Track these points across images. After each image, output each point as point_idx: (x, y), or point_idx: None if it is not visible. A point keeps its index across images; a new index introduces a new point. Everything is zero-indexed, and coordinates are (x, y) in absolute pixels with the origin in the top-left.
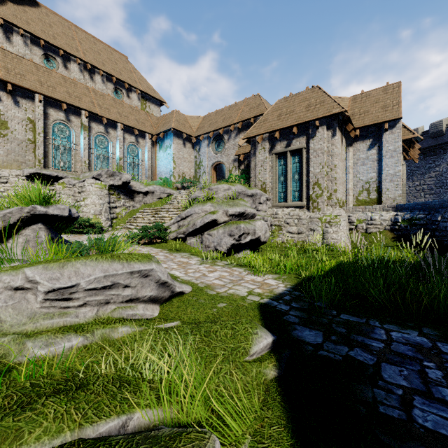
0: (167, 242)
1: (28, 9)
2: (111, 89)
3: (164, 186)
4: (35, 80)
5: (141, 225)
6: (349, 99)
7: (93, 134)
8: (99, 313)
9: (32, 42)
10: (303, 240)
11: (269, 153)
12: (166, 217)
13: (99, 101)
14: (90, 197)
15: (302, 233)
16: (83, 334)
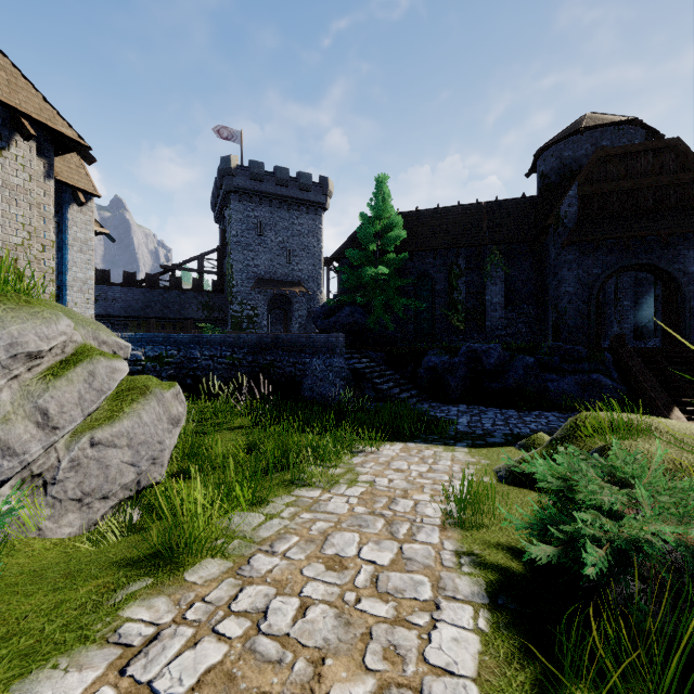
0: None
1: None
2: None
3: None
4: None
5: None
6: None
7: None
8: None
9: None
10: None
11: None
12: None
13: None
14: None
15: None
16: None
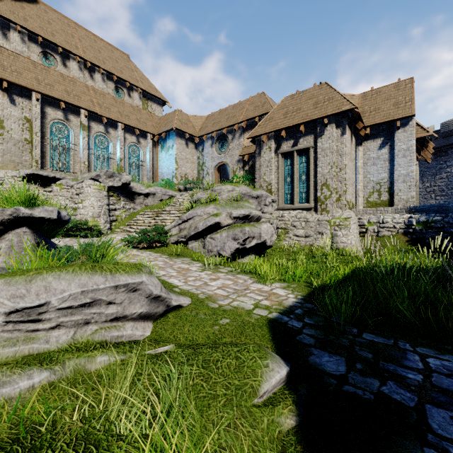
0: (168, 246)
1: (26, 5)
2: (112, 88)
3: (165, 188)
4: (32, 78)
5: (141, 227)
6: (359, 96)
7: (92, 134)
8: (76, 336)
9: (30, 39)
10: (311, 244)
11: (275, 153)
12: (167, 219)
13: (99, 100)
14: (88, 198)
15: (309, 236)
16: (50, 366)
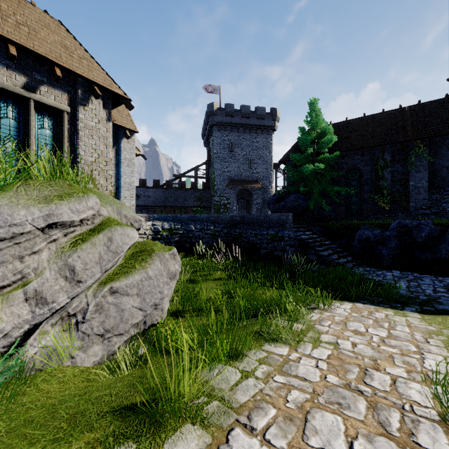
0: None
1: None
2: None
3: None
4: None
5: None
6: None
7: None
8: None
9: None
10: None
11: None
12: None
13: None
14: None
15: None
16: None
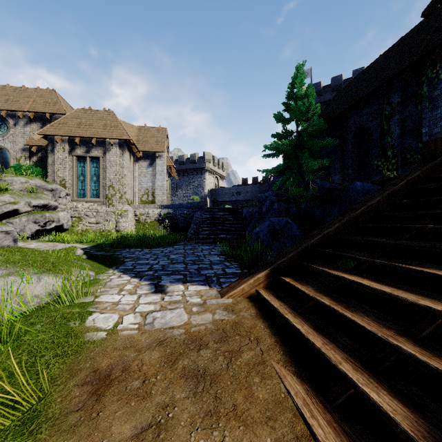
0: None
1: None
2: None
3: None
4: None
5: None
6: (137, 127)
7: None
8: None
9: None
10: (101, 228)
11: (69, 154)
12: None
13: None
14: None
15: (100, 223)
16: None
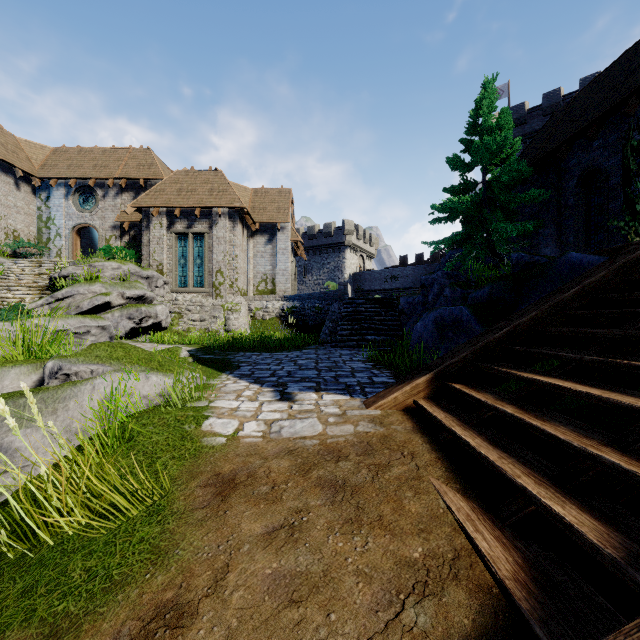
0: None
1: None
2: None
3: None
4: None
5: None
6: (252, 190)
7: None
8: (77, 349)
9: None
10: (206, 328)
11: (168, 230)
12: (8, 298)
13: None
14: None
15: (205, 321)
16: None
